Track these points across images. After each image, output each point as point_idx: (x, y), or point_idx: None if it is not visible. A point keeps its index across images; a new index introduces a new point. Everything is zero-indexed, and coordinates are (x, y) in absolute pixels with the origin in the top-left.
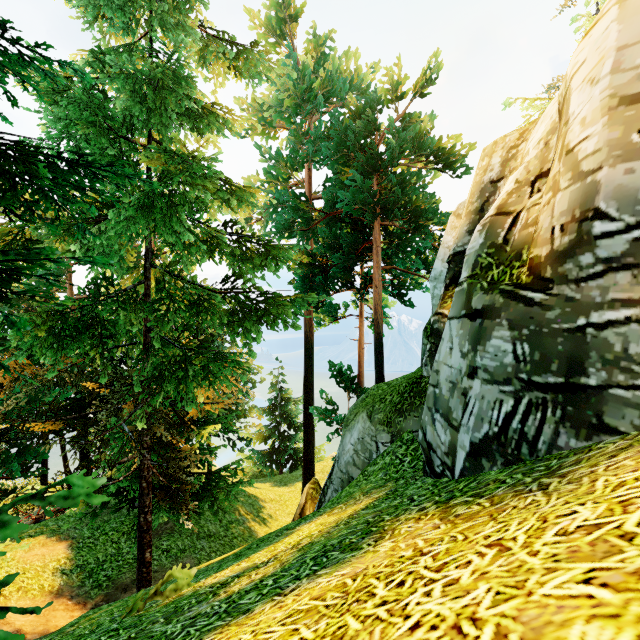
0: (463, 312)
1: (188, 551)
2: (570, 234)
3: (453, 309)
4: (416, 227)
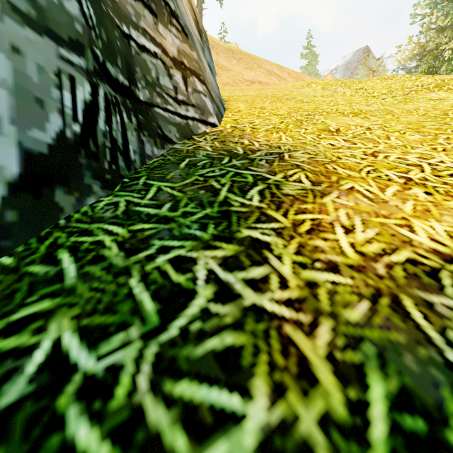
0: None
1: None
2: None
3: None
4: None
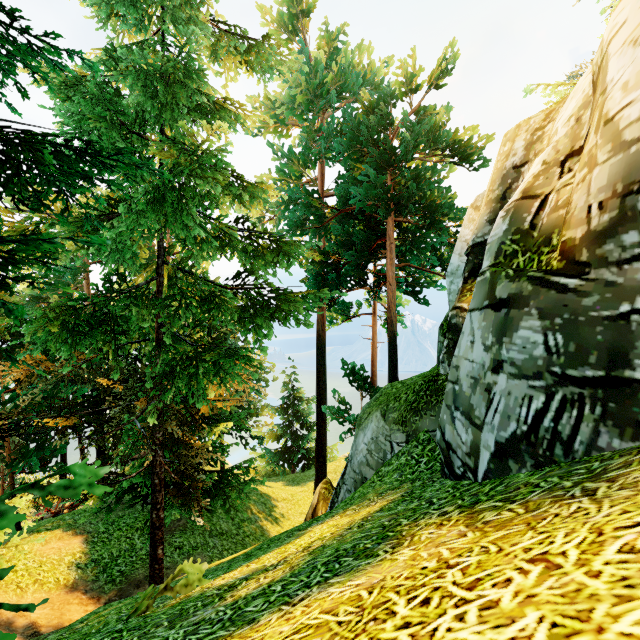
0: (486, 303)
1: (200, 549)
2: (611, 211)
3: (474, 300)
4: (431, 223)
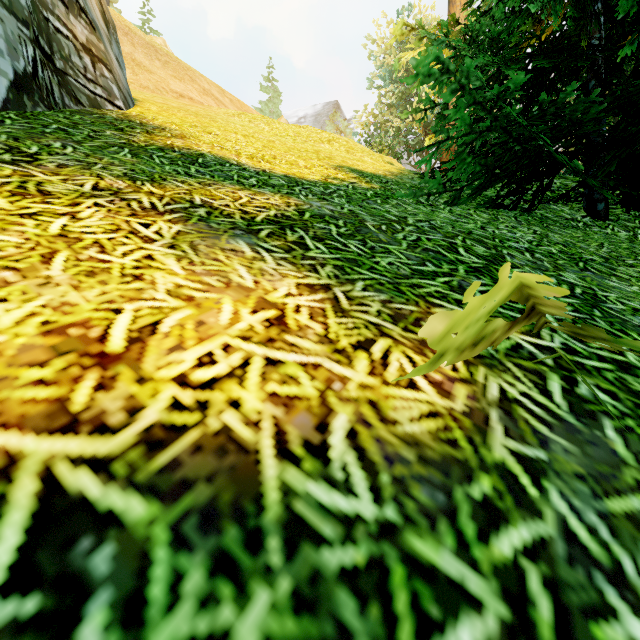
0: None
1: None
2: None
3: None
4: None
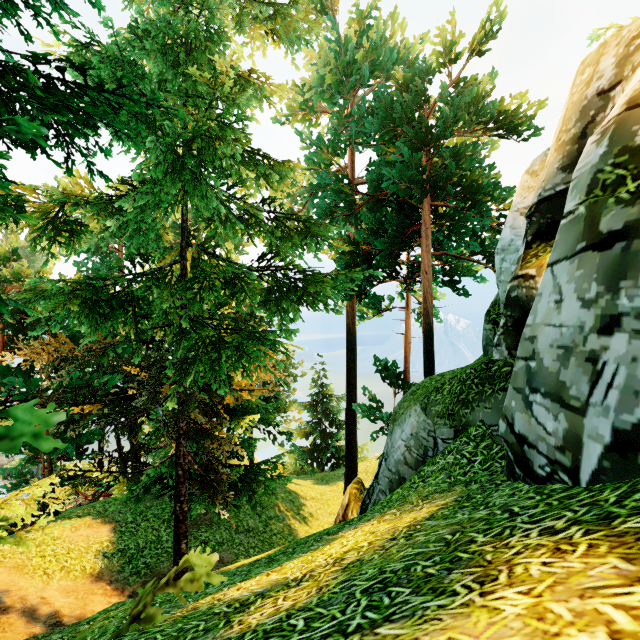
0: (581, 245)
1: (226, 545)
2: None
3: (557, 250)
4: (472, 204)
